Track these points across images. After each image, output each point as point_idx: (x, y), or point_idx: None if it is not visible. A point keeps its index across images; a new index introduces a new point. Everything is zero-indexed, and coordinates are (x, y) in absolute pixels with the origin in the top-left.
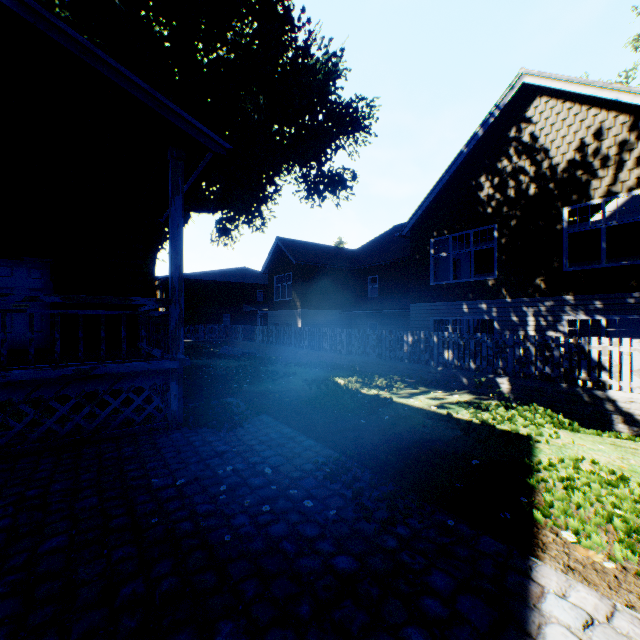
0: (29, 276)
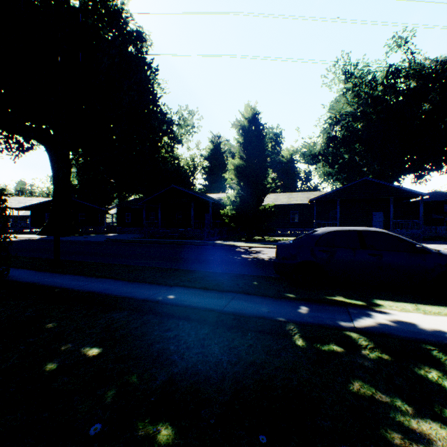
0: (378, 215)
